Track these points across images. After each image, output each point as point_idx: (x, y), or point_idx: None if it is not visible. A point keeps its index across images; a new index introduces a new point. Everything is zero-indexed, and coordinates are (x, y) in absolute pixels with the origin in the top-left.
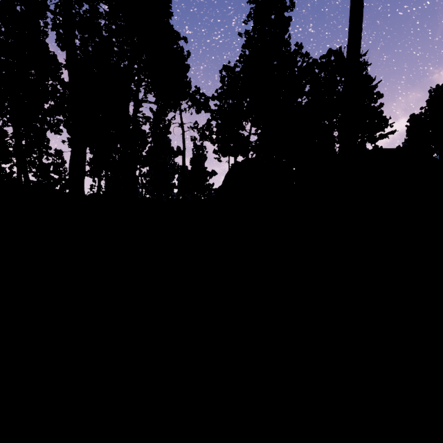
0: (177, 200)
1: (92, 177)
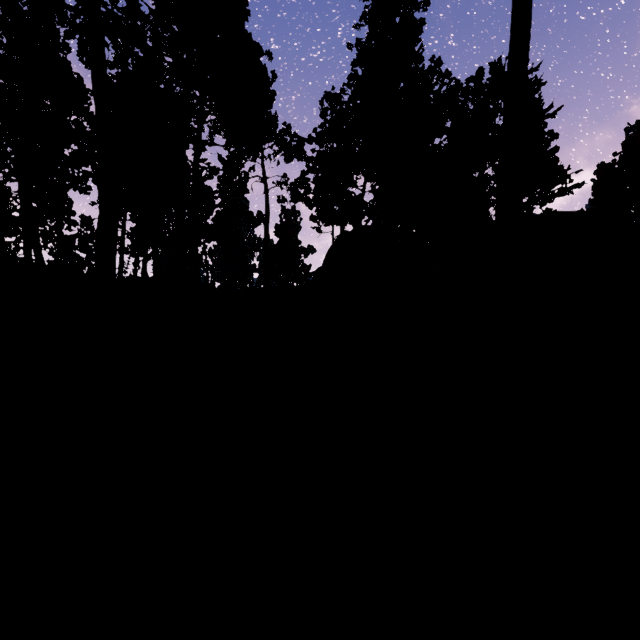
0: (258, 289)
1: (134, 256)
